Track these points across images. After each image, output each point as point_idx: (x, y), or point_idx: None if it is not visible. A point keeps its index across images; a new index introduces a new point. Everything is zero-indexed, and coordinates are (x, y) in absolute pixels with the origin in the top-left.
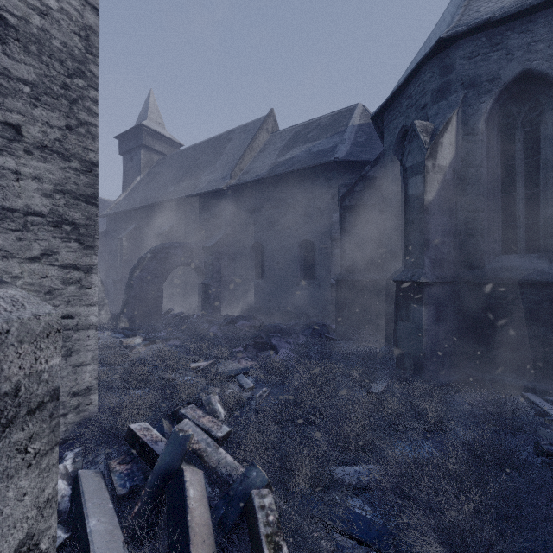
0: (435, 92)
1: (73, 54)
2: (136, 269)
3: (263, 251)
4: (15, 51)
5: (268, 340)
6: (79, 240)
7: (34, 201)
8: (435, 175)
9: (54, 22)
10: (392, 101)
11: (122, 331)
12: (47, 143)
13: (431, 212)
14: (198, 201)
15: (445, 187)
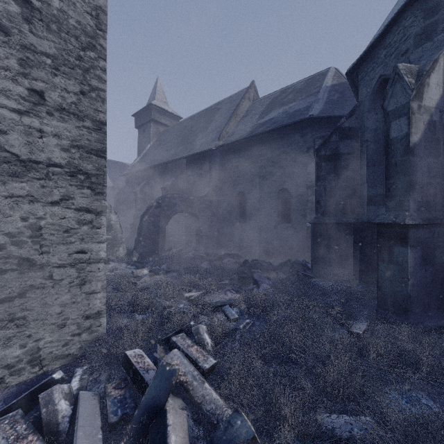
0: (418, 36)
1: (86, 30)
2: (145, 215)
3: (245, 200)
4: (39, 29)
5: (250, 275)
6: (91, 187)
7: (55, 155)
8: (420, 116)
9: (70, 4)
10: (369, 54)
11: (134, 263)
12: (65, 106)
13: (416, 153)
14: (193, 160)
15: (431, 128)
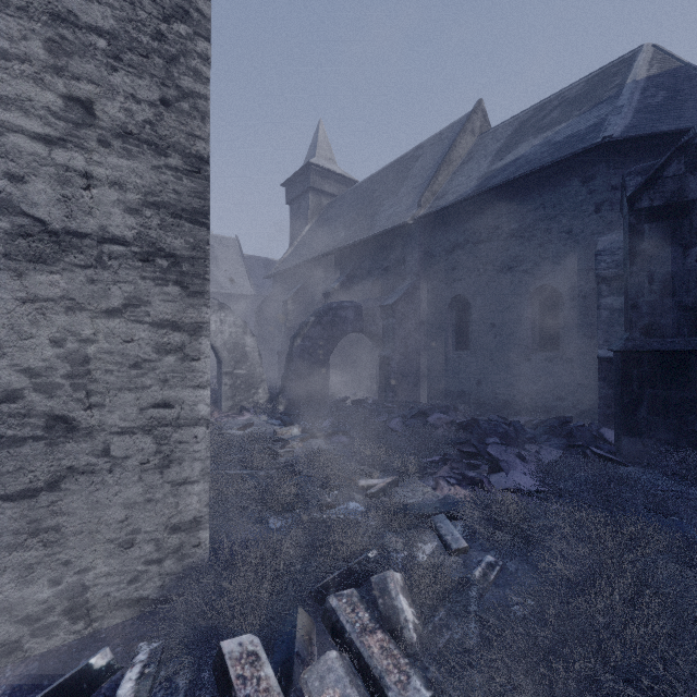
0: None
1: None
2: (297, 336)
3: (467, 309)
4: None
5: (484, 450)
6: (182, 283)
7: (114, 221)
8: None
9: None
10: None
11: (279, 416)
12: (133, 129)
13: None
14: (374, 246)
15: None
